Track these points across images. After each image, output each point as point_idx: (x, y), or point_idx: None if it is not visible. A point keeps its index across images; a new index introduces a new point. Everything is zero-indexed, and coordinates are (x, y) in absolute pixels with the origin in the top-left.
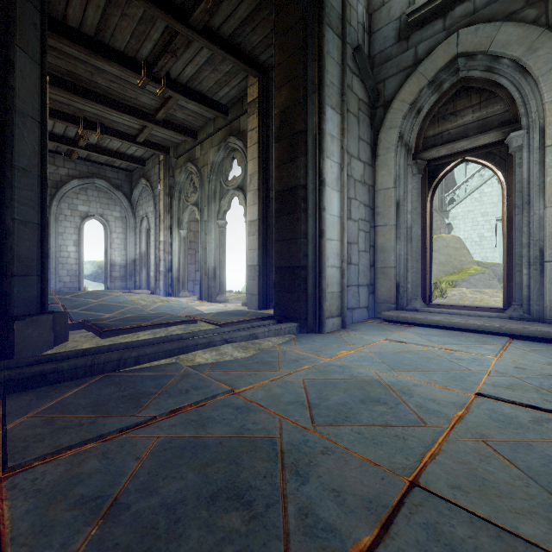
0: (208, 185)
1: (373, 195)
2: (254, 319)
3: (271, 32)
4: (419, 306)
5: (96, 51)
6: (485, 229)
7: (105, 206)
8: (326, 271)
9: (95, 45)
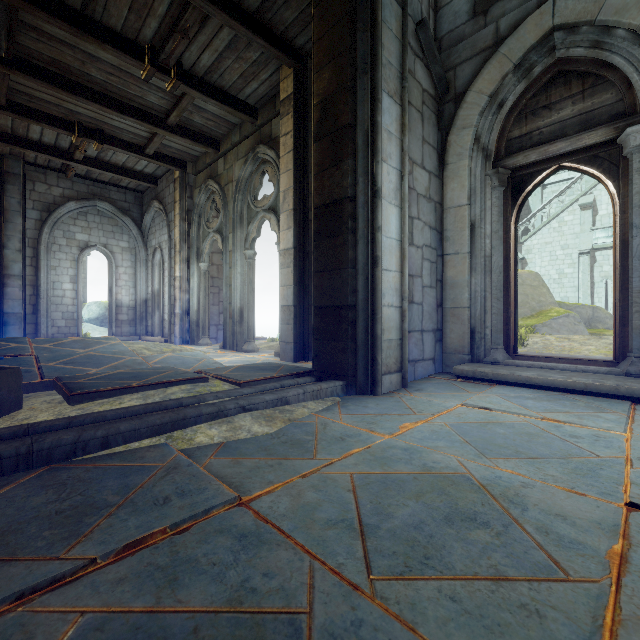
0: (232, 206)
1: (440, 215)
2: (286, 376)
3: (309, 5)
4: (501, 358)
5: (84, 29)
6: (565, 265)
7: (110, 234)
8: (381, 311)
9: (83, 21)
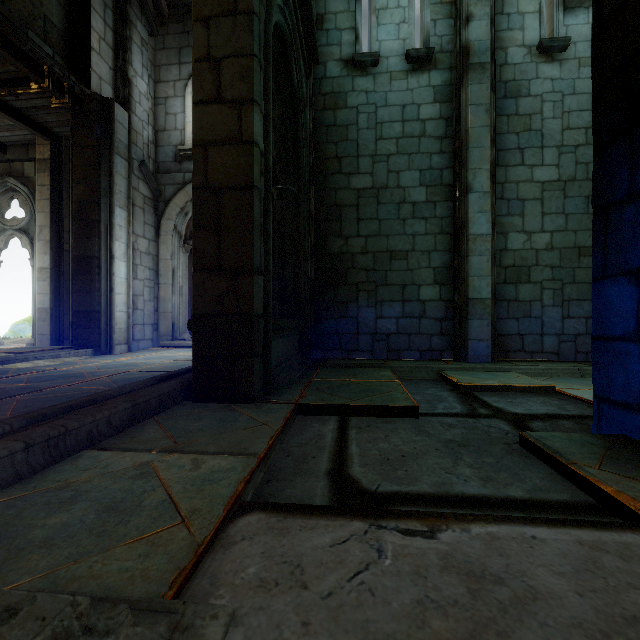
0: None
1: (157, 262)
2: (54, 349)
3: (67, 120)
4: (187, 337)
5: None
6: None
7: None
8: (116, 314)
9: None
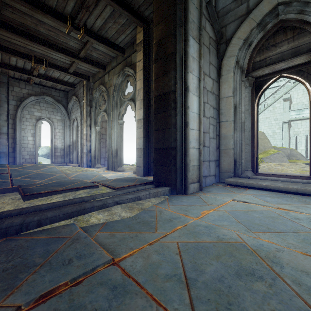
0: (112, 98)
1: (218, 101)
2: (139, 184)
3: None
4: (250, 175)
5: (36, 6)
6: (276, 128)
7: (51, 113)
8: (189, 151)
9: (35, 2)
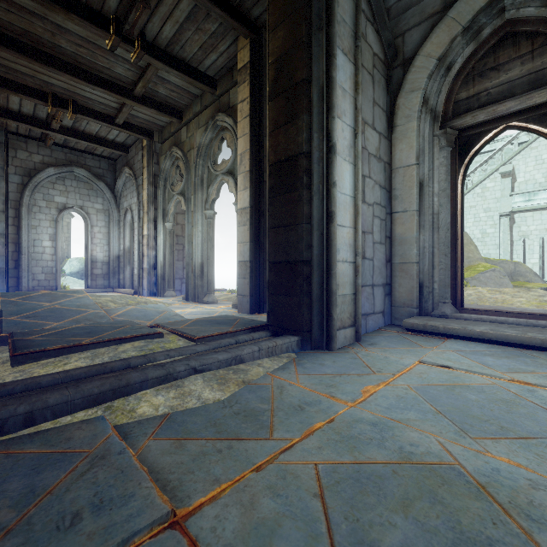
0: (194, 170)
1: (389, 174)
2: (242, 330)
3: None
4: (449, 311)
5: None
6: (487, 225)
7: (85, 197)
8: (336, 267)
9: None
